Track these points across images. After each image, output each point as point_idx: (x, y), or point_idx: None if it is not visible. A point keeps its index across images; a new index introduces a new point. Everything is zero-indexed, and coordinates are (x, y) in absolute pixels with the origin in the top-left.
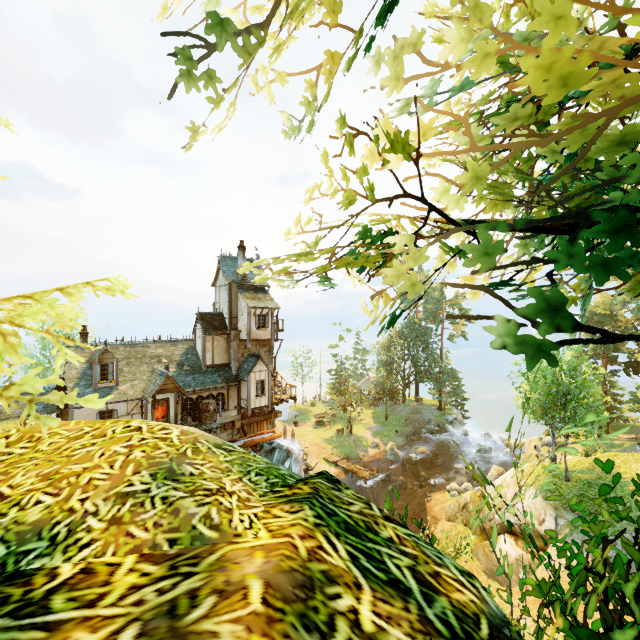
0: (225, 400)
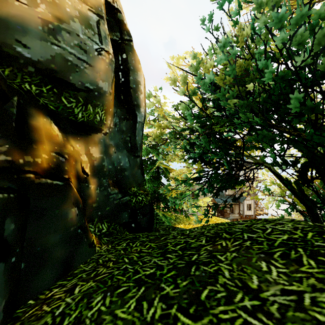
0: (233, 209)
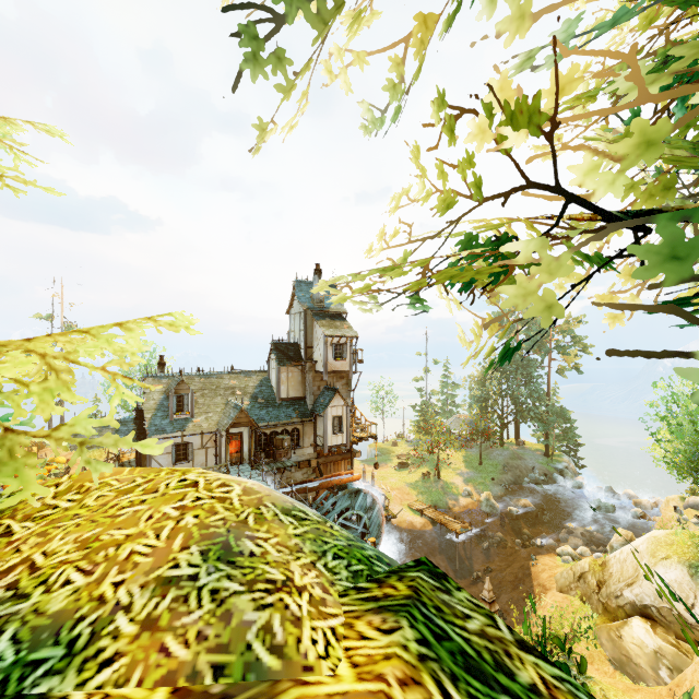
0: (300, 436)
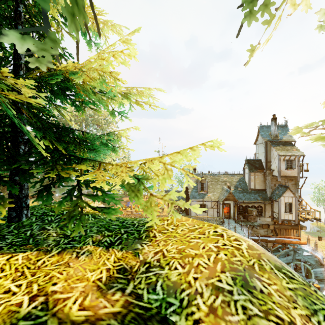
0: (262, 210)
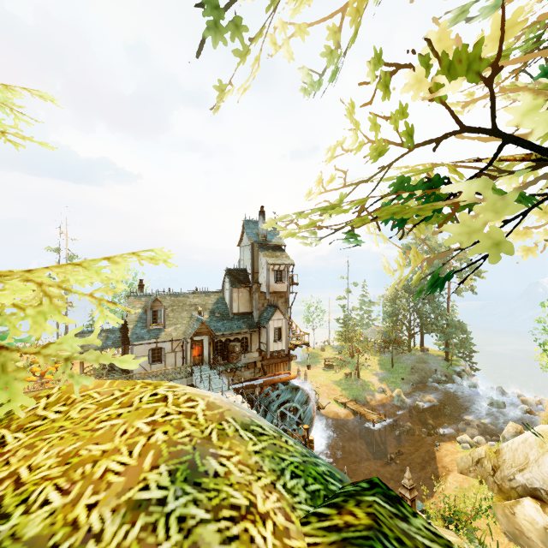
0: (248, 343)
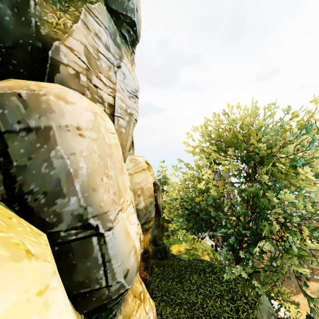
0: None
